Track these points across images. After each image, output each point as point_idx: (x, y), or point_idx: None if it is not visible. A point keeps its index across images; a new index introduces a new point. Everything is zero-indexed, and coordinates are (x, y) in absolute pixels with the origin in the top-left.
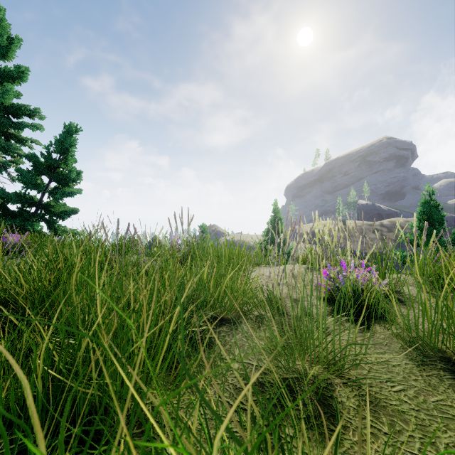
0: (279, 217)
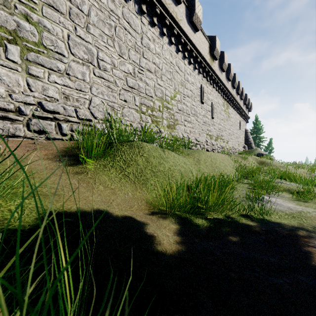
0: None
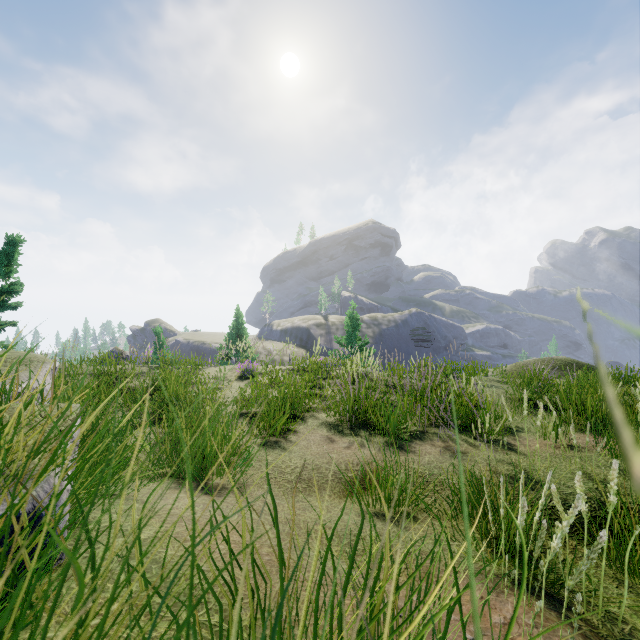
0: (240, 321)
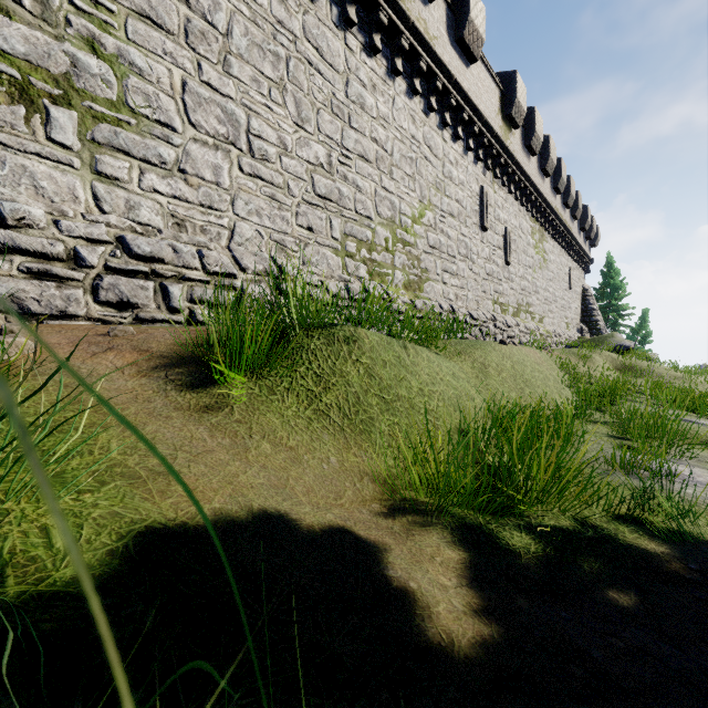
0: None
